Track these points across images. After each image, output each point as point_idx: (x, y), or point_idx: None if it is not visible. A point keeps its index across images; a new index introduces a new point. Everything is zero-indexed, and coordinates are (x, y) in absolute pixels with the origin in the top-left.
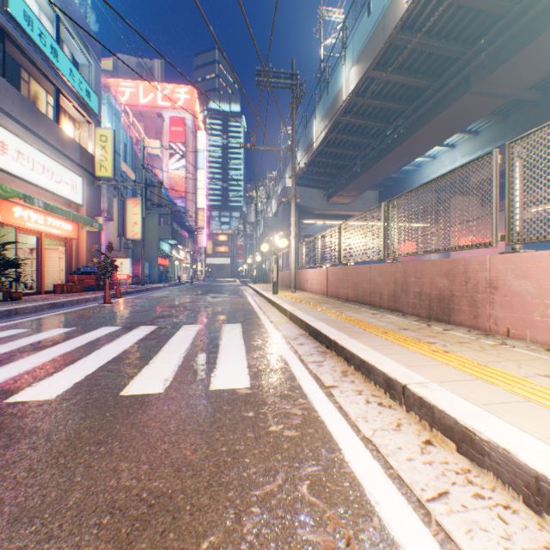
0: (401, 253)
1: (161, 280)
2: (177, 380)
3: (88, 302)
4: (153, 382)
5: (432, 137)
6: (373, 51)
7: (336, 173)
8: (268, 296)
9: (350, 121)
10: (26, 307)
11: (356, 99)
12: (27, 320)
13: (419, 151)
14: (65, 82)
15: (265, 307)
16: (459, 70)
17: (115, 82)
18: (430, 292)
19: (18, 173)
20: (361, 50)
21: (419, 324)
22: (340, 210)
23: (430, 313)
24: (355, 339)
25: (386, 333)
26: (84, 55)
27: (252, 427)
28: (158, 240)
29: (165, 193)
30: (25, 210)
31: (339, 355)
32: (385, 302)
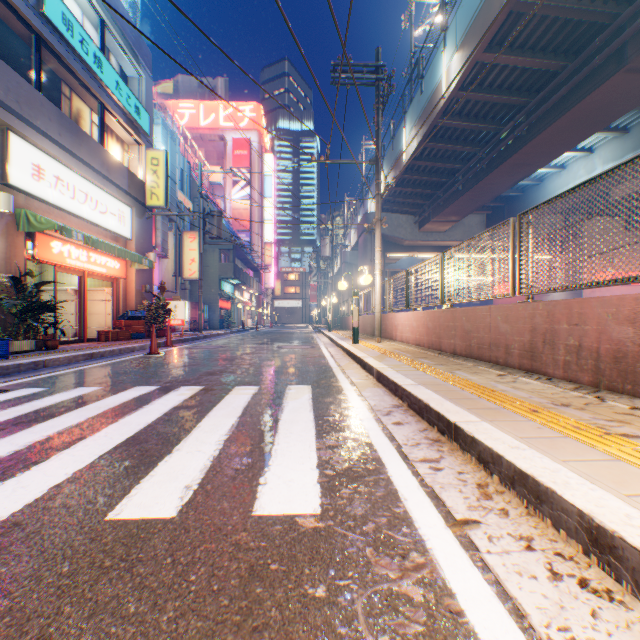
0: (544, 289)
1: (222, 326)
2: (204, 489)
3: (133, 352)
4: (165, 493)
5: (564, 138)
6: (485, 26)
7: (431, 193)
8: (347, 347)
9: (450, 124)
10: (56, 358)
11: (459, 93)
12: (52, 376)
13: (545, 158)
14: (111, 97)
15: (343, 361)
16: (607, 41)
17: (174, 103)
18: (597, 346)
19: (56, 202)
20: (467, 28)
21: (583, 396)
22: (435, 239)
23: (599, 378)
24: (490, 422)
25: (537, 411)
26: (133, 66)
27: (321, 639)
28: (219, 279)
29: (227, 226)
30: (65, 245)
31: (465, 450)
32: (515, 358)
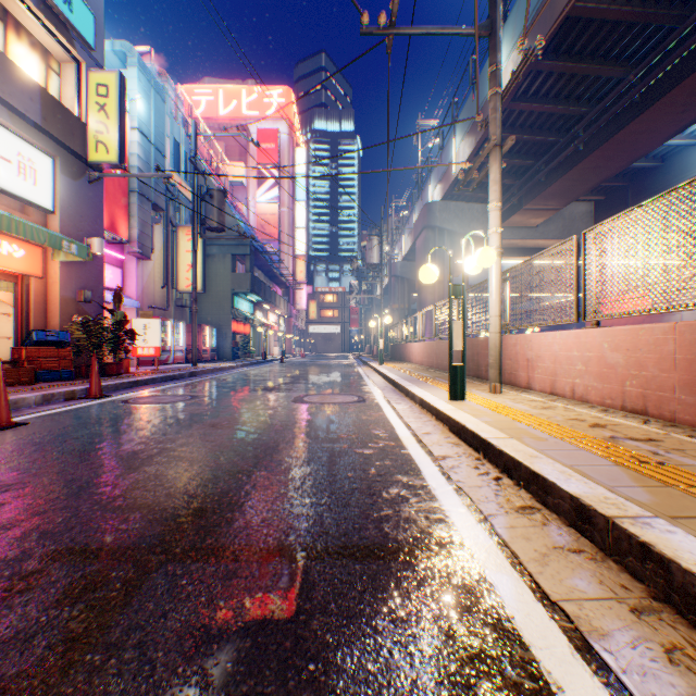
0: None
1: (236, 356)
2: None
3: None
4: None
5: None
6: None
7: (526, 165)
8: (454, 416)
9: (596, 11)
10: None
11: None
12: None
13: None
14: None
15: (479, 483)
16: None
17: (188, 89)
18: None
19: None
20: None
21: None
22: (524, 237)
23: None
24: None
25: None
26: None
27: None
28: (231, 294)
29: (246, 229)
30: None
31: None
32: None
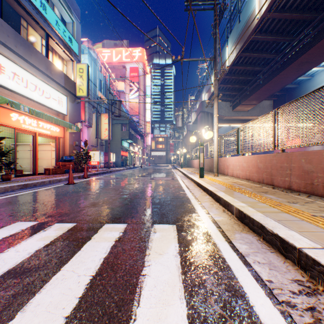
0: None
1: (123, 165)
2: None
3: (60, 182)
4: None
5: None
6: None
7: (241, 87)
8: (197, 181)
9: (259, 38)
10: None
11: (268, 14)
12: None
13: (323, 57)
14: (52, 29)
15: (197, 192)
16: None
17: (100, 50)
18: None
19: (13, 88)
20: None
21: None
22: (242, 115)
23: None
24: None
25: None
26: (68, 14)
27: None
28: (120, 140)
29: (126, 112)
30: (20, 115)
31: None
32: None
